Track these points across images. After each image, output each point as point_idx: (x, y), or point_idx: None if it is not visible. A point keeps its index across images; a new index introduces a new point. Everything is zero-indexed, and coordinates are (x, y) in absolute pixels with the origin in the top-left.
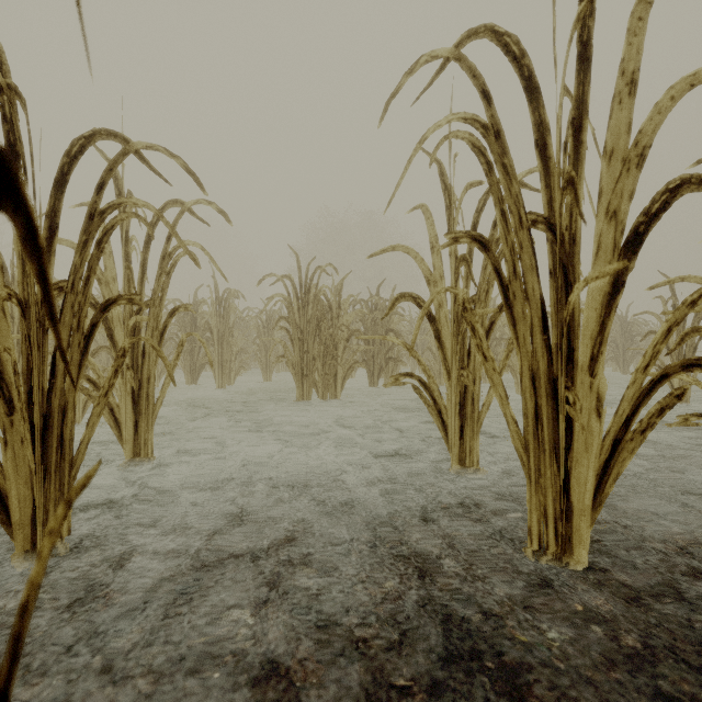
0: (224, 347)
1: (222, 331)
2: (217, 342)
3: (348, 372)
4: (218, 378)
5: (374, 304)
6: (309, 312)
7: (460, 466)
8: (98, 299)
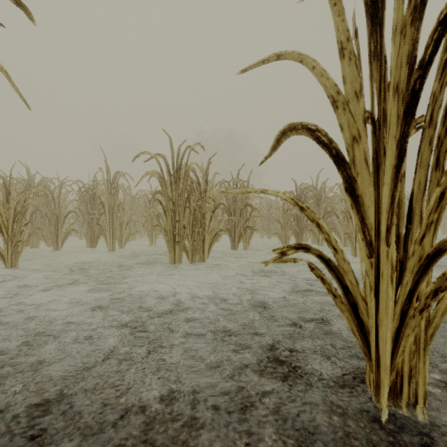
0: (114, 218)
1: (112, 205)
2: (109, 214)
3: (214, 238)
4: (110, 243)
5: (235, 184)
6: (181, 186)
7: (390, 397)
8: (12, 180)
